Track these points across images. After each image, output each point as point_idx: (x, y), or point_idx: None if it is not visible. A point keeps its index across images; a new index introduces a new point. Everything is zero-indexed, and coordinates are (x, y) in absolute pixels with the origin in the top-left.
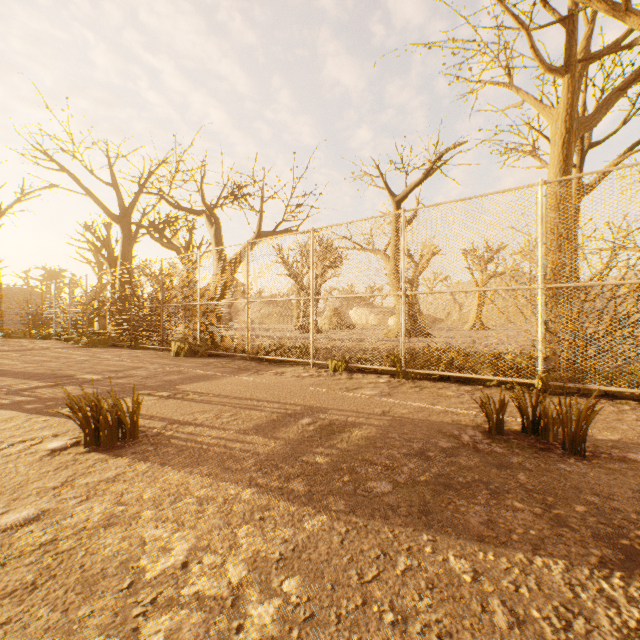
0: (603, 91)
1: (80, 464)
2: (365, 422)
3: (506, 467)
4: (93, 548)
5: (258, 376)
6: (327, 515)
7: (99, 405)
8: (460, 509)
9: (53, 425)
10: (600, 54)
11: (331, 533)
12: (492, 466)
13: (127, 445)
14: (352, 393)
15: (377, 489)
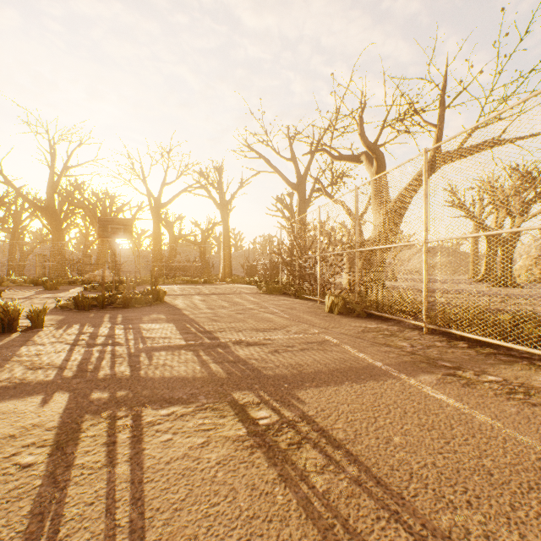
0: None
1: None
2: None
3: None
4: None
5: (463, 391)
6: None
7: None
8: None
9: None
10: None
11: None
12: None
13: None
14: None
15: None
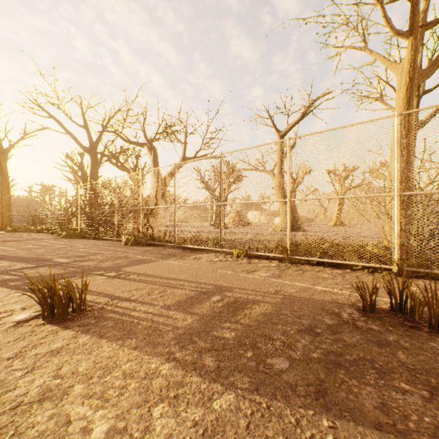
0: (435, 51)
1: (35, 335)
2: (262, 300)
3: (385, 345)
4: (22, 427)
5: (182, 260)
6: (234, 394)
7: (54, 287)
8: (353, 390)
9: (25, 299)
10: (437, 20)
11: (238, 415)
12: (373, 344)
13: (76, 318)
14: (251, 275)
15: (276, 366)
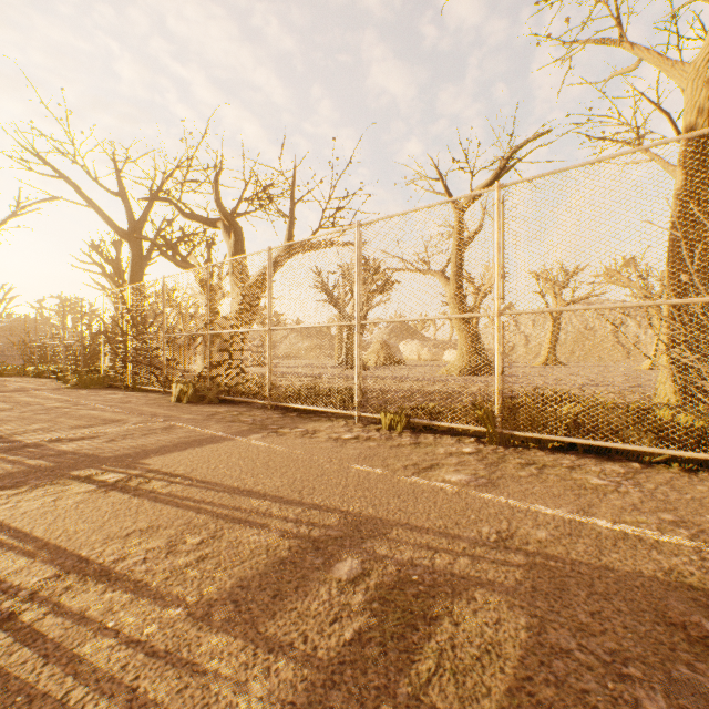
0: None
1: None
2: (475, 575)
3: None
4: None
5: (277, 438)
6: None
7: None
8: None
9: None
10: None
11: None
12: None
13: None
14: (427, 479)
15: None
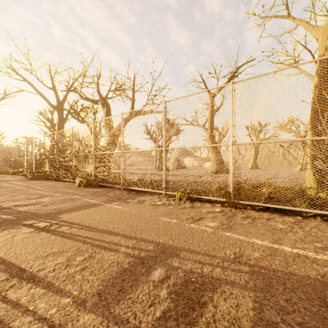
0: None
1: None
2: (224, 277)
3: None
4: None
5: (125, 204)
6: None
7: None
8: None
9: None
10: None
11: None
12: None
13: None
14: (198, 225)
15: None
